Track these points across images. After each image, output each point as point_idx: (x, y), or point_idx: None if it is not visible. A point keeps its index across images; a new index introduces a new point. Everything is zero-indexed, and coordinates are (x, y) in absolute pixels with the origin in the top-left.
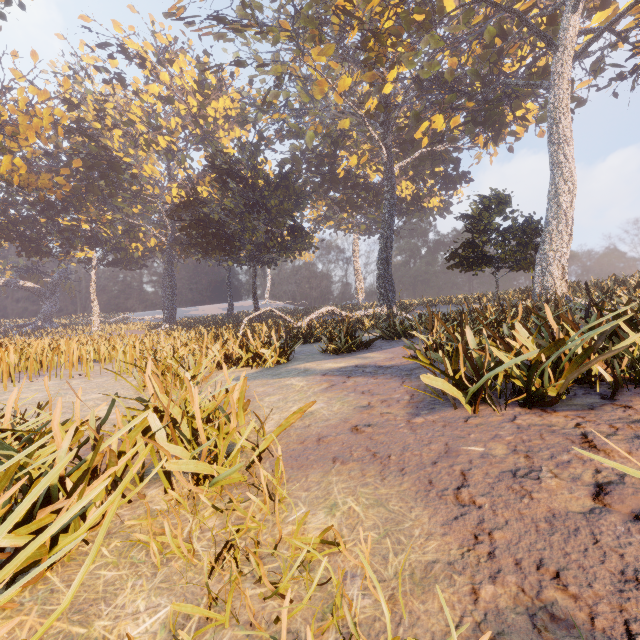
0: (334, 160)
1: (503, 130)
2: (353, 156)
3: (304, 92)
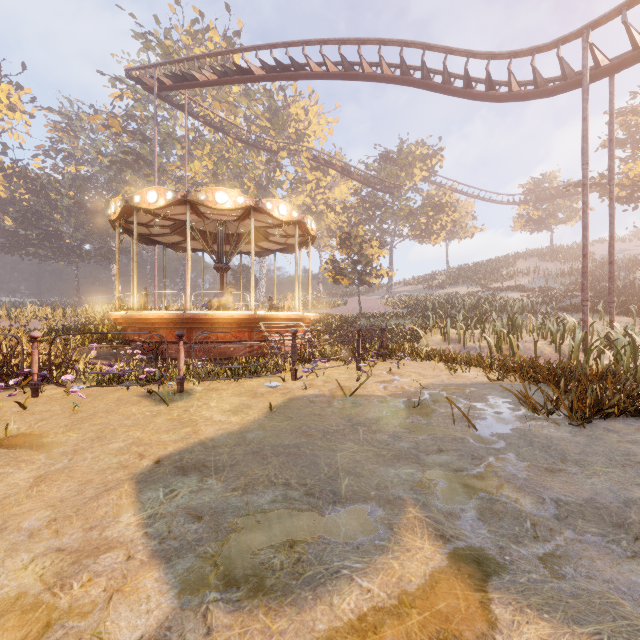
0: None
1: None
2: None
3: None
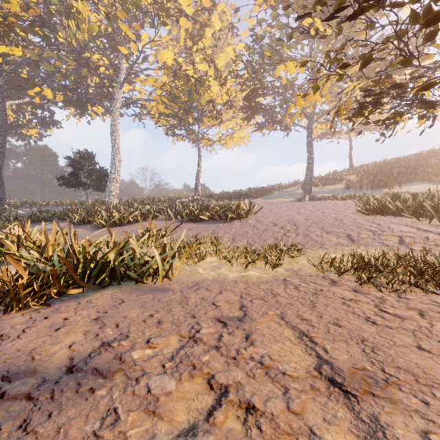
0: None
1: (86, 112)
2: None
3: None
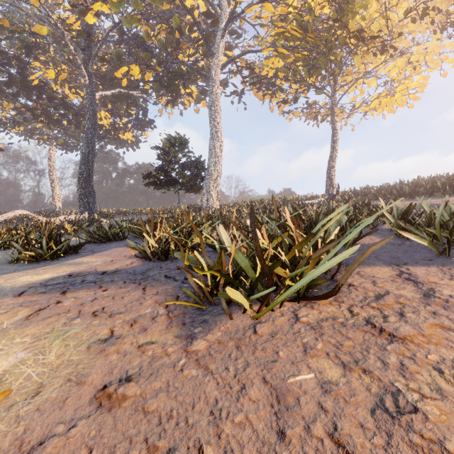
0: (26, 65)
1: (178, 98)
2: (50, 69)
3: None
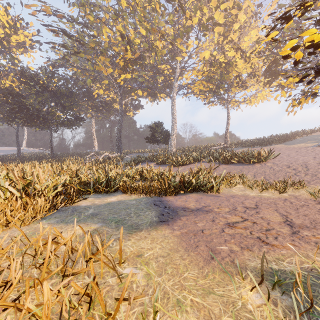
0: (90, 88)
1: (156, 98)
2: (101, 89)
3: (91, 65)
